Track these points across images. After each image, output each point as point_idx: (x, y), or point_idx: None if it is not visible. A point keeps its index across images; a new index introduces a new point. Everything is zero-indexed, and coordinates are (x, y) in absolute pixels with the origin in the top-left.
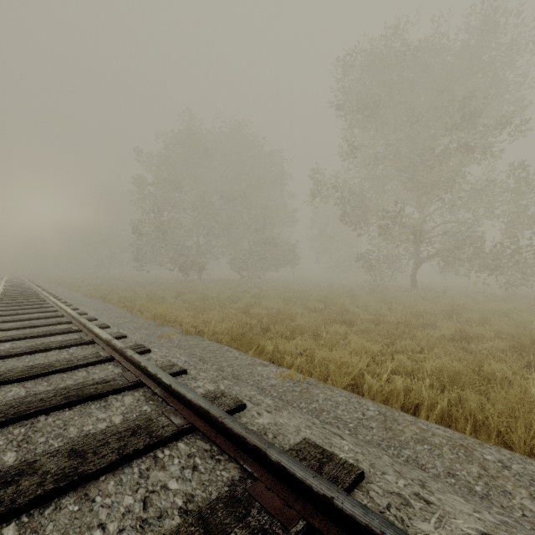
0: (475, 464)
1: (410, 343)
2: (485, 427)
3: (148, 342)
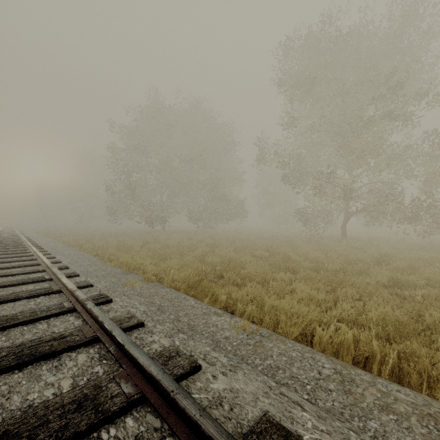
0: None
1: (350, 290)
2: (439, 384)
3: (111, 291)
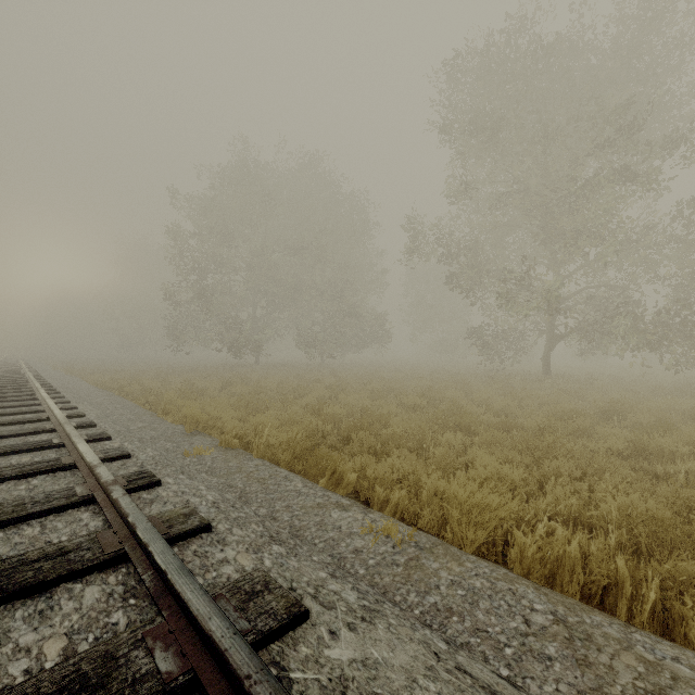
0: None
1: (566, 463)
2: None
3: (162, 465)
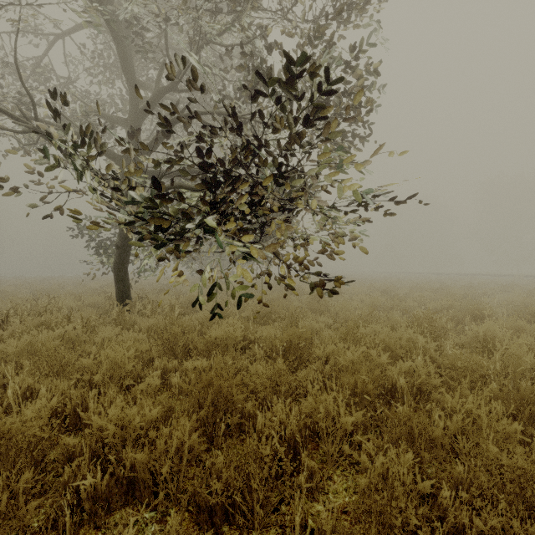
0: None
1: None
2: None
3: None
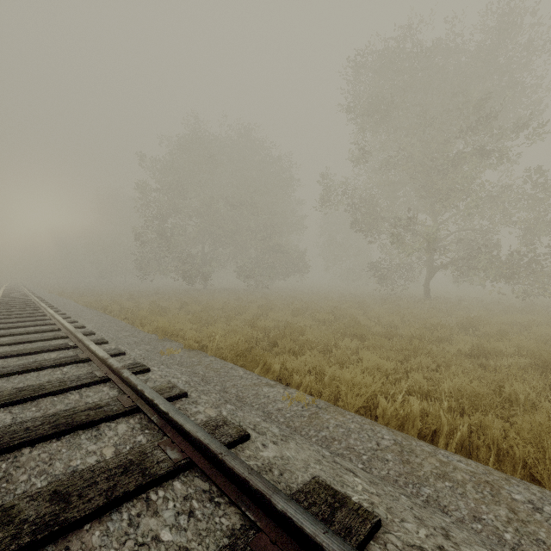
0: (502, 505)
1: (426, 359)
2: (509, 457)
3: (148, 359)
